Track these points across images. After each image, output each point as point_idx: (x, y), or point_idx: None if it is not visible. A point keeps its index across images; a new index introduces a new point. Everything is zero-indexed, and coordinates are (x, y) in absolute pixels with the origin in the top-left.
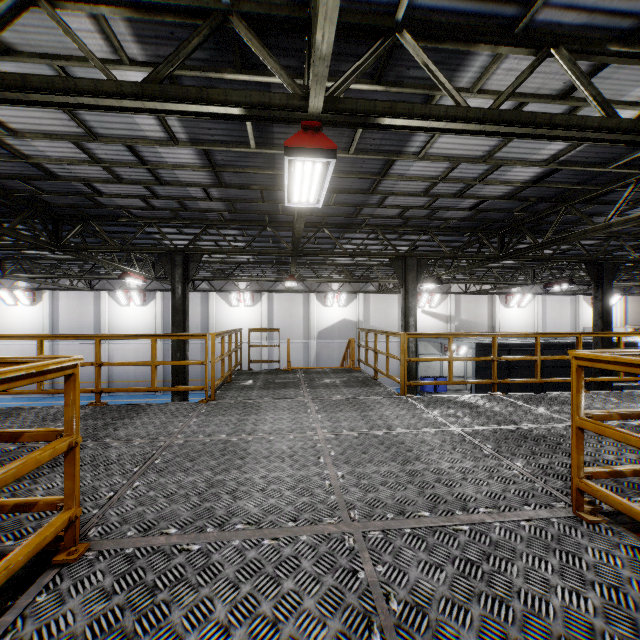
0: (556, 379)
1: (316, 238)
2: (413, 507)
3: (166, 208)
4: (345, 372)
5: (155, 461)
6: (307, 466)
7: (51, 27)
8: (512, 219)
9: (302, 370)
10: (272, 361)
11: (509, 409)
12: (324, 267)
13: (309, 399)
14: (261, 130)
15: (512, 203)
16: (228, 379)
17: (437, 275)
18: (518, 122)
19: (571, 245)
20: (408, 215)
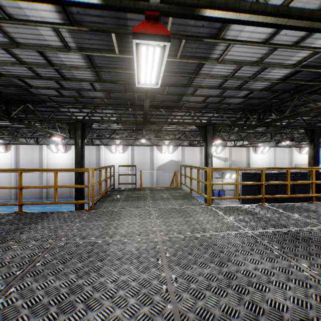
0: (299, 195)
1: (156, 115)
2: (238, 319)
3: (70, 96)
4: (173, 190)
5: (37, 263)
6: (149, 268)
7: None
8: (266, 104)
9: (148, 188)
10: (131, 183)
11: (276, 215)
12: (161, 132)
13: (152, 208)
14: (121, 40)
15: (268, 94)
16: (105, 194)
17: (221, 136)
18: (300, 17)
19: (294, 120)
20: (208, 101)
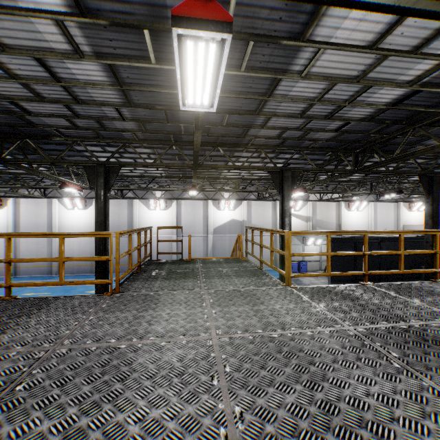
0: (417, 270)
1: (212, 156)
2: None
3: (88, 128)
4: (235, 262)
5: (17, 387)
6: (198, 394)
7: None
8: (366, 140)
9: (200, 260)
10: (176, 253)
11: (387, 301)
12: (218, 181)
13: (205, 290)
14: (159, 42)
15: (370, 125)
16: (137, 270)
17: (303, 186)
18: None
19: (404, 163)
20: (285, 136)
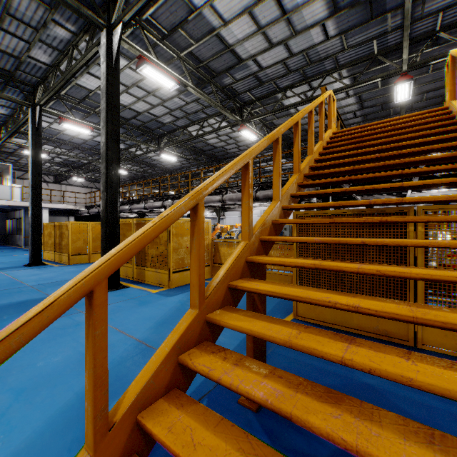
0: None
1: None
2: None
3: None
4: None
5: None
6: None
7: (326, 79)
8: None
9: None
10: None
11: None
12: None
13: None
14: (384, 80)
15: None
16: None
17: None
18: None
19: None
20: None
